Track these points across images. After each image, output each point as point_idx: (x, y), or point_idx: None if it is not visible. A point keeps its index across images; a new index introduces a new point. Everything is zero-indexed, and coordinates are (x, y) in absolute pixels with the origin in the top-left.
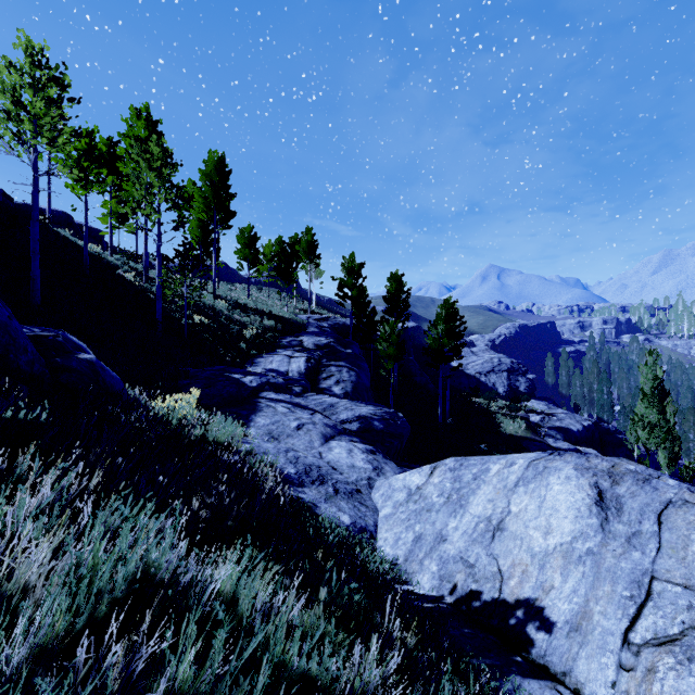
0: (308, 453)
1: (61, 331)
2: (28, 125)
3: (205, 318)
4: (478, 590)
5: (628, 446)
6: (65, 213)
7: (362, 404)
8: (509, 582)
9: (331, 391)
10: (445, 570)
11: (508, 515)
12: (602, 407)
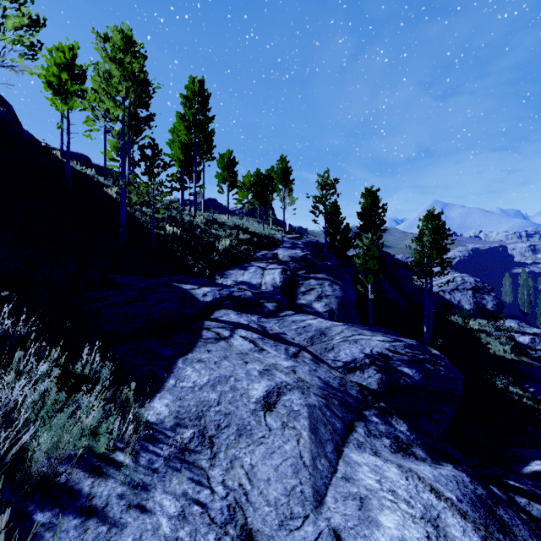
0: None
1: None
2: None
3: (180, 231)
4: None
5: None
6: (84, 155)
7: (365, 330)
8: None
9: (312, 308)
10: None
11: None
12: None
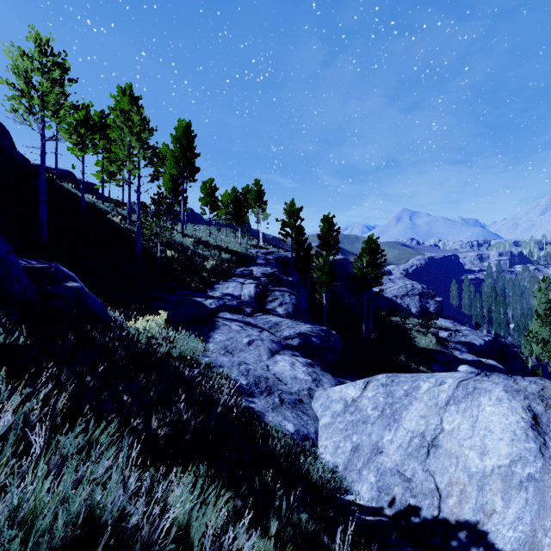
0: (258, 366)
1: (54, 263)
2: (37, 100)
3: (175, 252)
4: (416, 505)
5: (523, 358)
6: (69, 171)
7: (301, 323)
8: (448, 501)
9: (276, 311)
10: (383, 482)
11: (442, 432)
12: (499, 325)
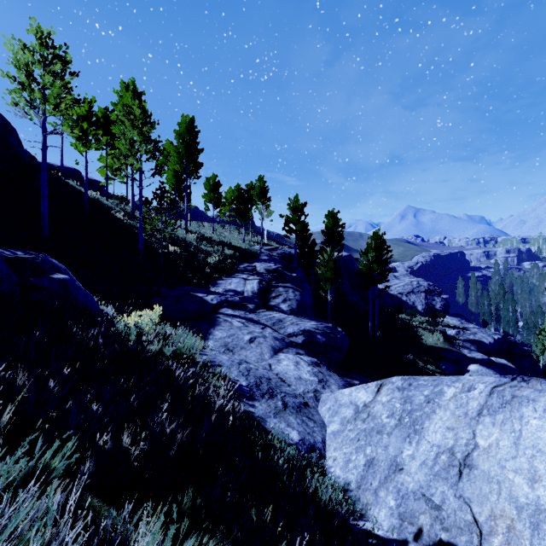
0: (259, 365)
1: (42, 254)
2: (38, 93)
3: (178, 248)
4: (450, 542)
5: (534, 357)
6: (75, 169)
7: (306, 319)
8: (492, 540)
9: (279, 308)
10: (405, 508)
11: (476, 449)
12: (507, 323)
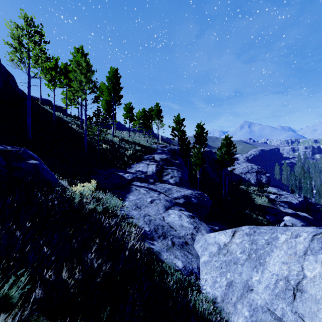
0: (157, 217)
1: (23, 148)
2: (25, 54)
3: (108, 146)
4: None
5: None
6: (48, 100)
7: (185, 189)
8: None
9: (168, 181)
10: (256, 317)
11: (304, 278)
12: (306, 191)
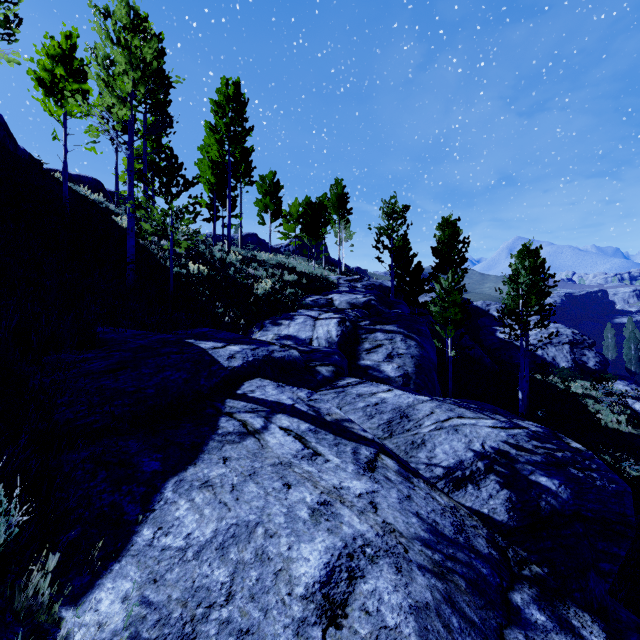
0: None
1: None
2: None
3: (208, 270)
4: None
5: None
6: (95, 179)
7: (463, 409)
8: None
9: (381, 371)
10: None
11: None
12: None
